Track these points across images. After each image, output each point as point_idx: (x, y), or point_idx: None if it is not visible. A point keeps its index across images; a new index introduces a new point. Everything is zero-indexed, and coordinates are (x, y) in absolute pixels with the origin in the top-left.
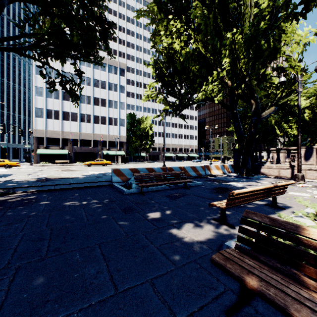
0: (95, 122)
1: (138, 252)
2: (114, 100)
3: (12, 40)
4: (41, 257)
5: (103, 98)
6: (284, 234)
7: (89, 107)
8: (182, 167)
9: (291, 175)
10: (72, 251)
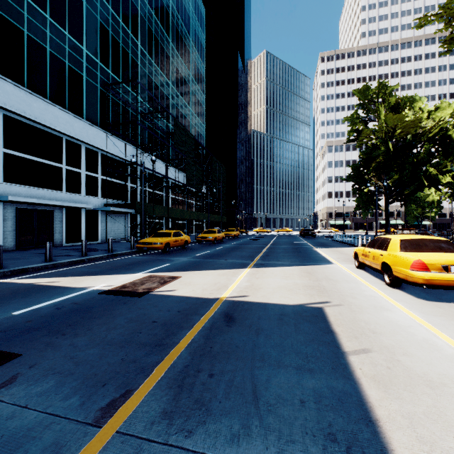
0: None
1: None
2: None
3: (396, 199)
4: None
5: None
6: None
7: None
8: None
9: None
10: None
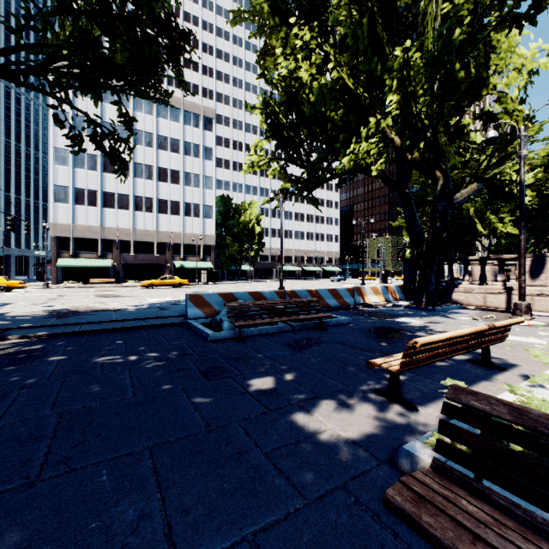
0: (160, 210)
1: (229, 467)
2: (193, 172)
3: None
4: (28, 481)
5: (175, 169)
6: (548, 446)
7: (150, 184)
8: (313, 290)
9: (506, 305)
10: (93, 464)
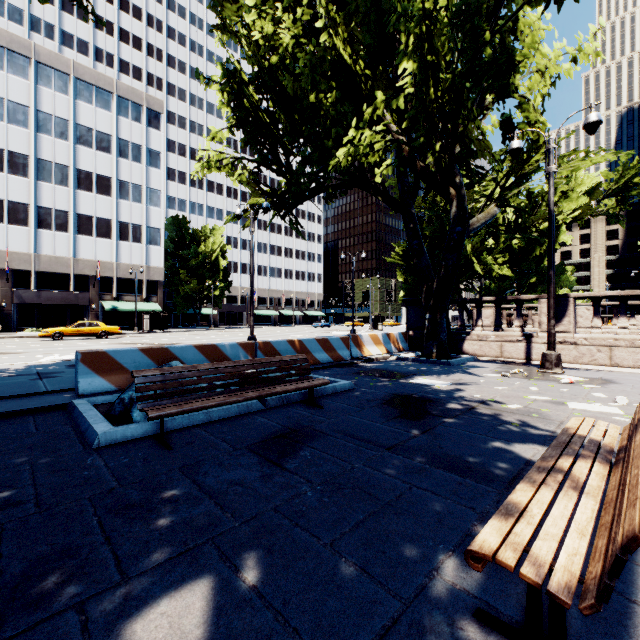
0: (80, 230)
1: None
2: (132, 181)
3: None
4: None
5: (104, 174)
6: None
7: (63, 192)
8: (296, 340)
9: (526, 355)
10: None
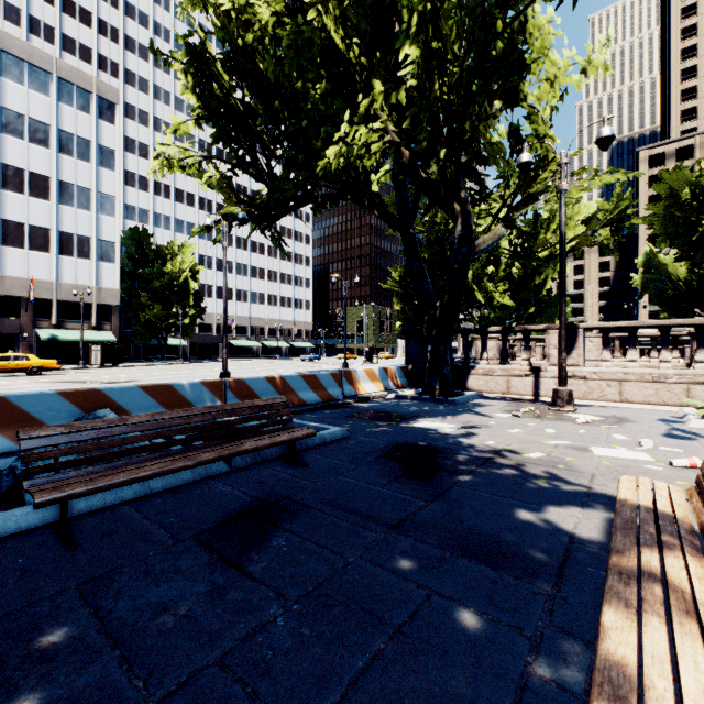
0: (7, 240)
1: None
2: (78, 184)
3: None
4: None
5: (40, 172)
6: None
7: None
8: (276, 377)
9: (534, 391)
10: None
